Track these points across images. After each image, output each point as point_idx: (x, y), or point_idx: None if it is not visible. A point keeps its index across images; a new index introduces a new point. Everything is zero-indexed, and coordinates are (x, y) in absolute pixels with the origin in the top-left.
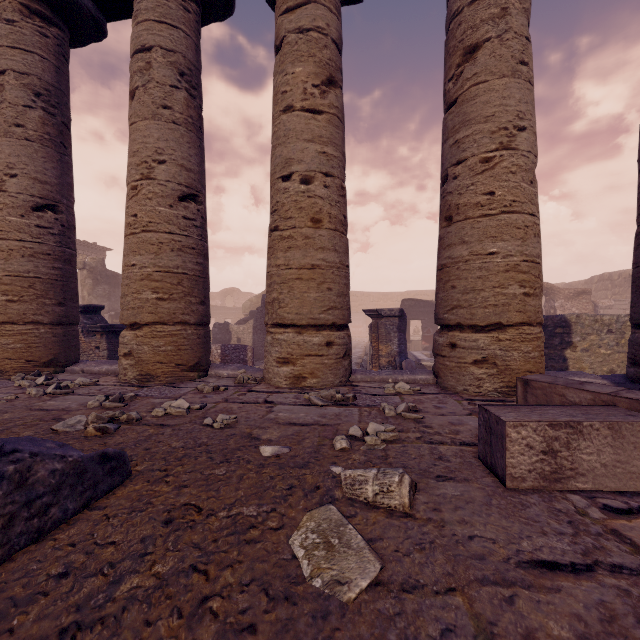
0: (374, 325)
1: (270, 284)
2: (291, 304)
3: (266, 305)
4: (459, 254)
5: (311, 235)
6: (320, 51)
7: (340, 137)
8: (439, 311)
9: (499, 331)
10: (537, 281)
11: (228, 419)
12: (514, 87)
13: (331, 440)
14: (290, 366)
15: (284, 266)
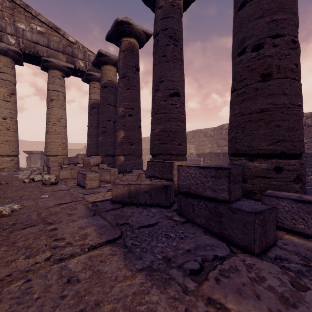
0: (29, 157)
1: None
2: None
3: None
4: (49, 141)
5: (6, 133)
6: (9, 86)
7: (16, 108)
8: (45, 152)
9: (57, 156)
10: (65, 147)
11: None
12: (60, 110)
13: (17, 173)
14: None
15: None
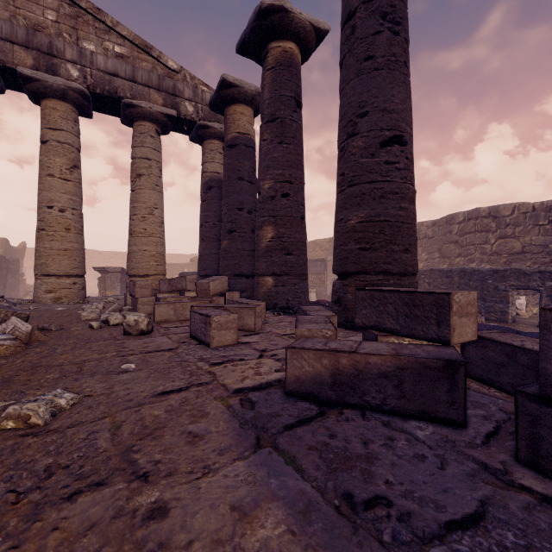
0: (102, 278)
1: (40, 256)
2: (54, 266)
3: (36, 266)
4: (134, 249)
5: (65, 235)
6: (70, 154)
7: (80, 192)
8: (128, 270)
9: (148, 277)
10: (162, 260)
11: (35, 307)
12: (154, 194)
13: (81, 307)
14: (53, 293)
15: (49, 248)
